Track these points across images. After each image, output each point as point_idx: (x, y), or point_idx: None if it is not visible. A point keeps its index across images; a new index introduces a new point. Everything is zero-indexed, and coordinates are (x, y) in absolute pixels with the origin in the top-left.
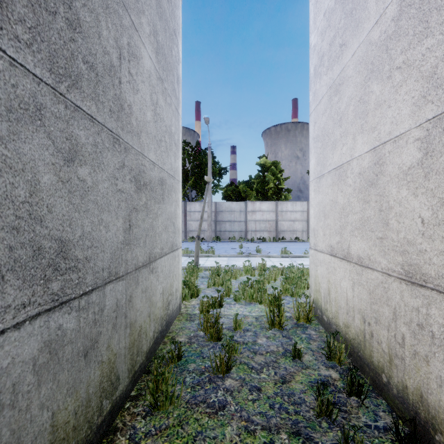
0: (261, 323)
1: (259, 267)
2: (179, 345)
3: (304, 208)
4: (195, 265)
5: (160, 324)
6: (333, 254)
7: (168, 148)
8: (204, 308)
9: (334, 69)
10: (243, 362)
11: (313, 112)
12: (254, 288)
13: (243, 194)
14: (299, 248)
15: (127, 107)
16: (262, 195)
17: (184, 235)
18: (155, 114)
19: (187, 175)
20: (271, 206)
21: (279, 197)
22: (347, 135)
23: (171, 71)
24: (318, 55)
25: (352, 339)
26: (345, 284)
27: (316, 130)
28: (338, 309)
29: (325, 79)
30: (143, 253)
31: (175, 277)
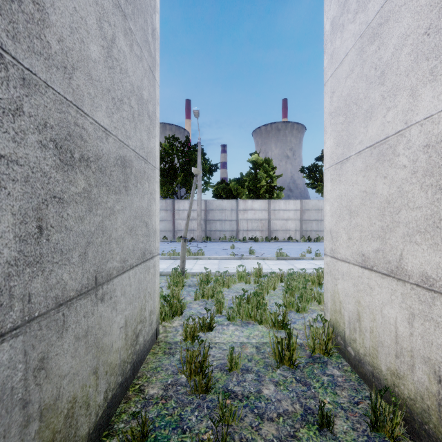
0: (264, 357)
1: (254, 272)
2: (143, 417)
3: (298, 207)
4: (181, 271)
5: (120, 372)
6: (367, 266)
7: (137, 118)
8: (188, 334)
9: (368, 8)
10: (244, 439)
11: (330, 79)
12: (252, 304)
13: (234, 192)
14: (293, 249)
15: (30, 4)
16: (254, 193)
17: (173, 235)
18: (108, 56)
19: (176, 171)
20: (263, 204)
21: (272, 195)
22: (398, 93)
23: (142, 13)
24: (339, 2)
25: (409, 399)
26: (393, 313)
27: (334, 102)
28: (377, 346)
29: (350, 28)
30: (81, 273)
31: (149, 295)
